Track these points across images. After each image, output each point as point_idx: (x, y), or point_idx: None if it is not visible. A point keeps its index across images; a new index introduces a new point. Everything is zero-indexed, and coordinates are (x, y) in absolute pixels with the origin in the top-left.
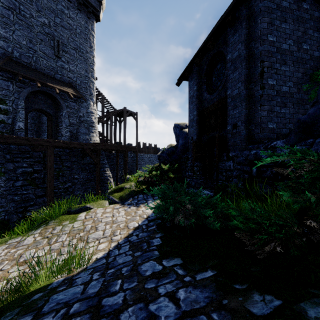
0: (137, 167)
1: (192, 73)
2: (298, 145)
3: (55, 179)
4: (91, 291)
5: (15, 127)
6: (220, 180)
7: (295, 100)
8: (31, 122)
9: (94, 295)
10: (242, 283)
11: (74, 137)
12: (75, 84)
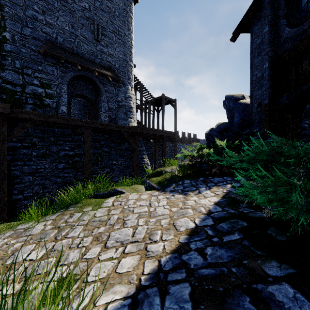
0: (176, 157)
1: (260, 11)
2: None
3: (95, 164)
4: None
5: (59, 111)
6: None
7: None
8: (78, 113)
9: None
10: None
11: (112, 122)
12: (113, 68)
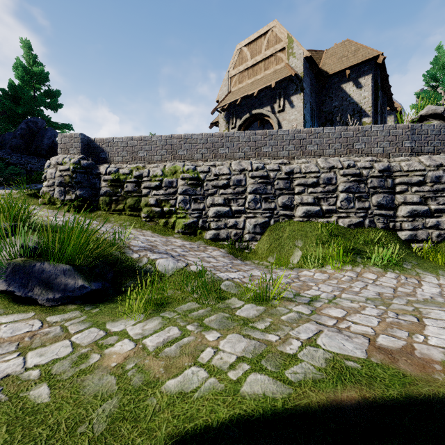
0: None
1: None
2: (14, 155)
3: None
4: None
5: None
6: None
7: None
8: None
9: None
10: None
11: None
12: None
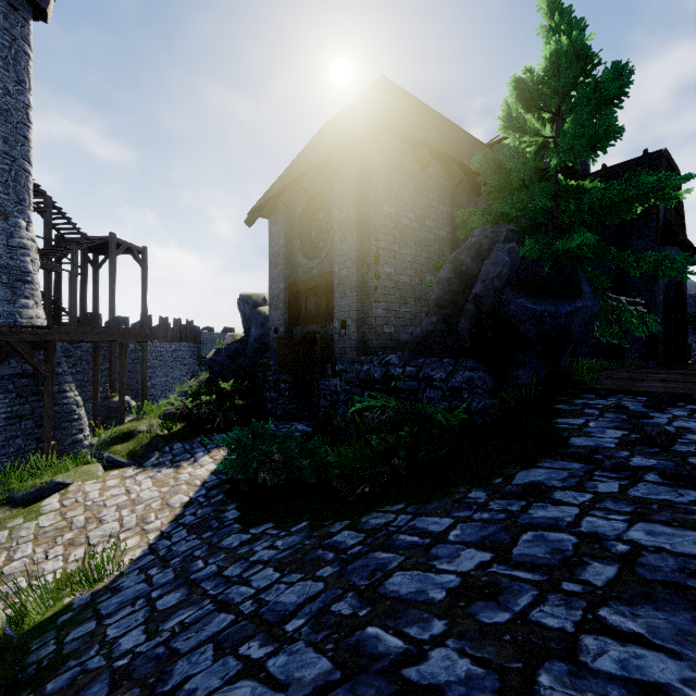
0: (146, 374)
1: (277, 213)
2: (411, 364)
3: None
4: (165, 580)
5: None
6: (322, 407)
7: (418, 295)
8: None
9: (173, 580)
10: (330, 520)
11: None
12: None
